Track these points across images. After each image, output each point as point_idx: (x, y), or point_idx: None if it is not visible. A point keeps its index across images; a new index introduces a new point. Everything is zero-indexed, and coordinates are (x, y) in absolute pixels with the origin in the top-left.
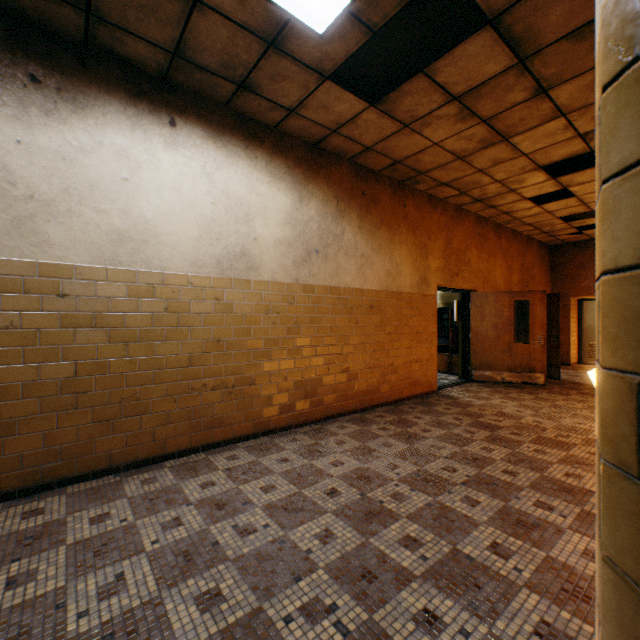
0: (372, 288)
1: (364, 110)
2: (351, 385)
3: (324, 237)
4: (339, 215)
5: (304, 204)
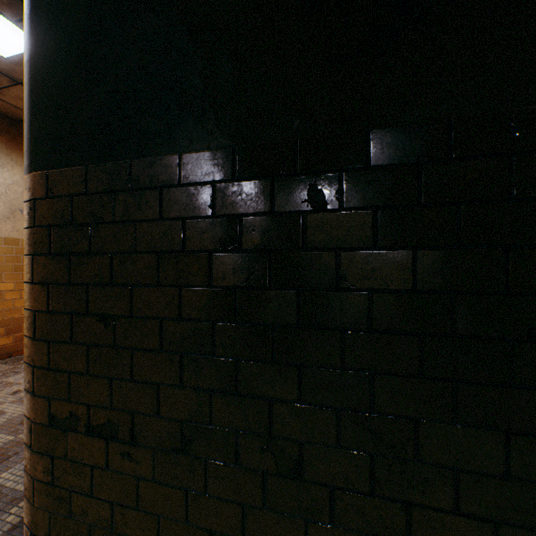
0: None
1: None
2: None
3: None
4: None
5: (7, 169)
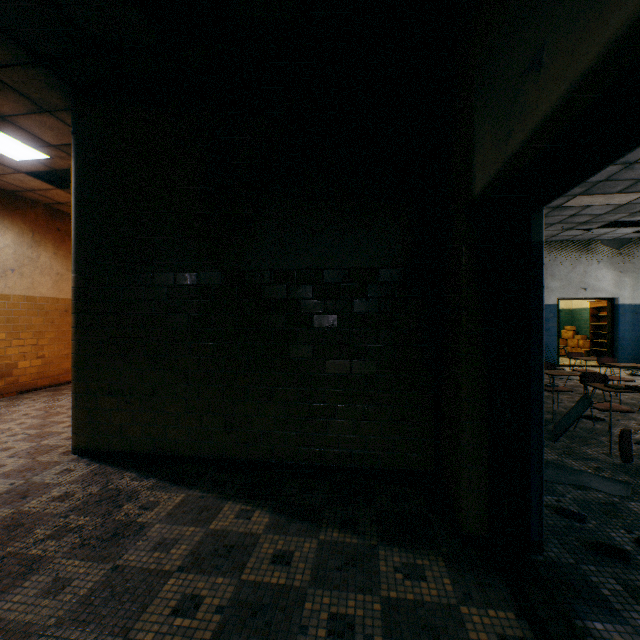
0: (68, 297)
1: (55, 189)
2: (48, 367)
3: (21, 260)
4: (36, 244)
5: (1, 235)
